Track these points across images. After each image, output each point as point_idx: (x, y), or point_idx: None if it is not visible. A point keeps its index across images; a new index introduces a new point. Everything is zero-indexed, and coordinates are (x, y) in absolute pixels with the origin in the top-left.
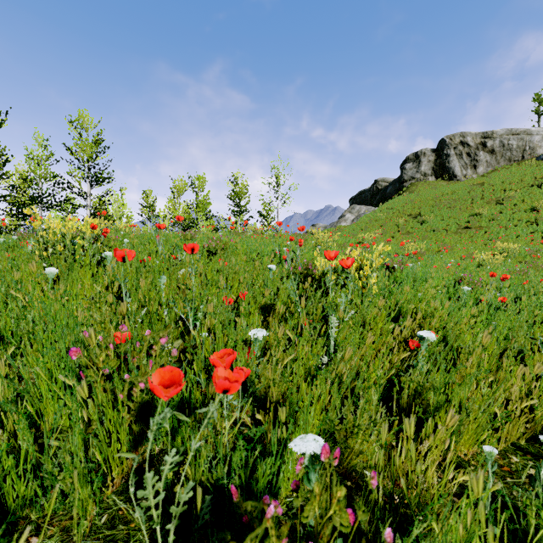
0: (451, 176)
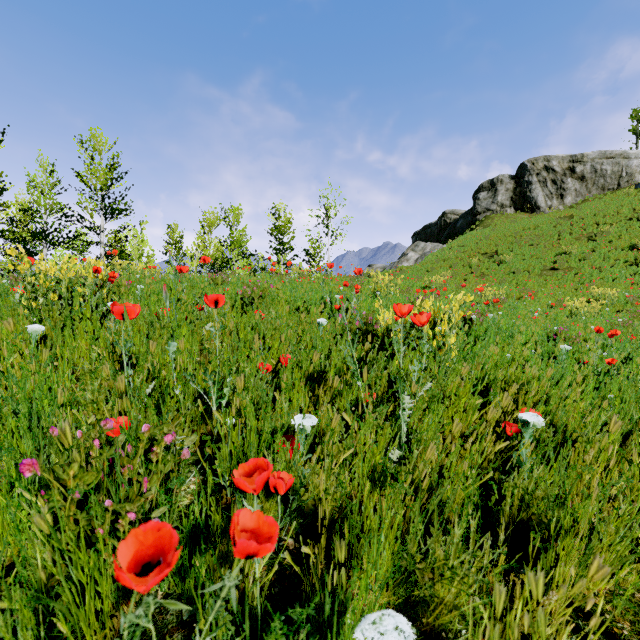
0: (534, 208)
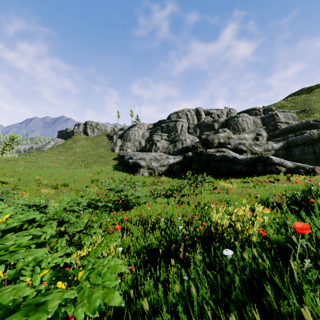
0: (87, 134)
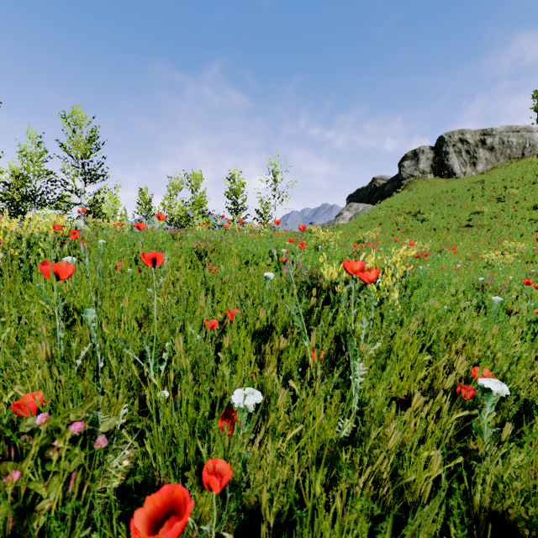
0: (450, 174)
